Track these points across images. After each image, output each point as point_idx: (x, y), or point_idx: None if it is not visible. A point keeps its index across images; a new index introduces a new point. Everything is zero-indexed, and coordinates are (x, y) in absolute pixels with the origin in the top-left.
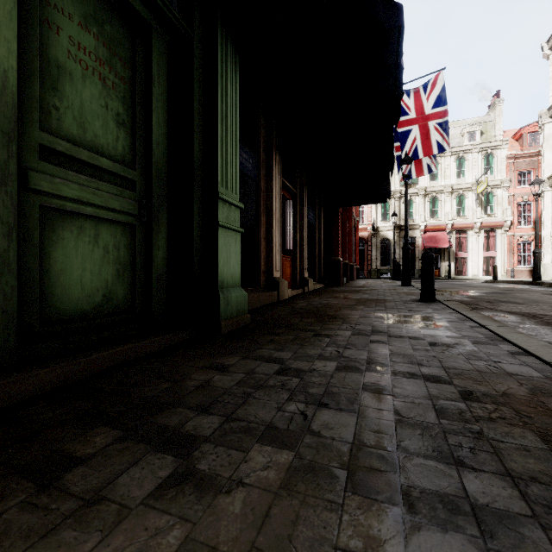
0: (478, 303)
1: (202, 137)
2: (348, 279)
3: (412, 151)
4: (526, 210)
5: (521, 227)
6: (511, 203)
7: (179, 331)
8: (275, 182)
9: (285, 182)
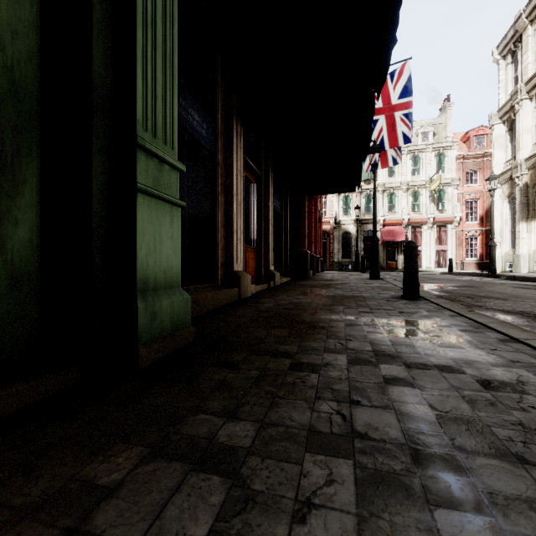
0: (459, 298)
1: (110, 46)
2: (314, 271)
3: (379, 141)
4: (473, 207)
5: (469, 223)
6: (460, 200)
7: (50, 374)
8: (236, 157)
9: (248, 161)
